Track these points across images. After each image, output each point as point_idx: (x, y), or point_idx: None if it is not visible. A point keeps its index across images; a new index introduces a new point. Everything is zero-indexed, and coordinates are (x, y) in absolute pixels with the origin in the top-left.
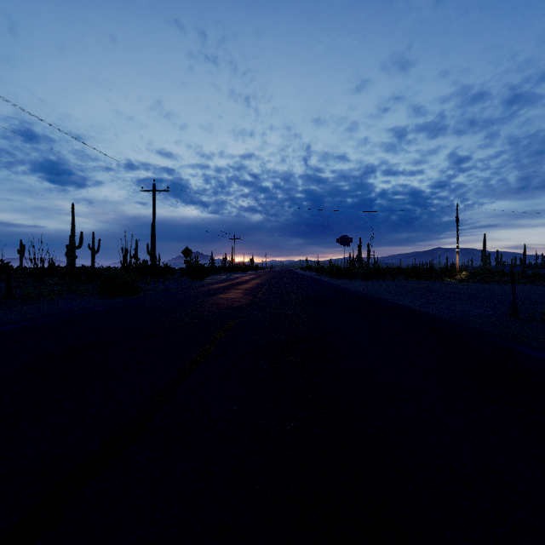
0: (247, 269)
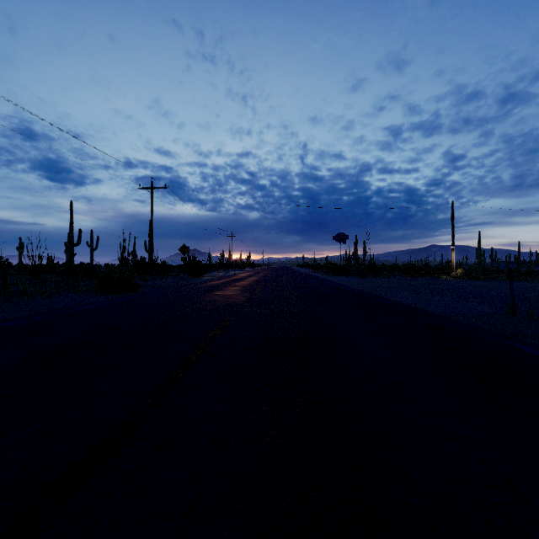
0: (244, 266)
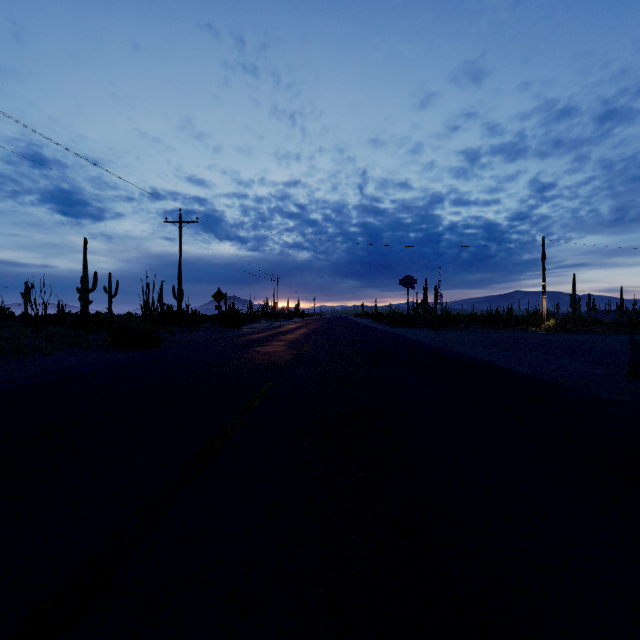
0: (292, 316)
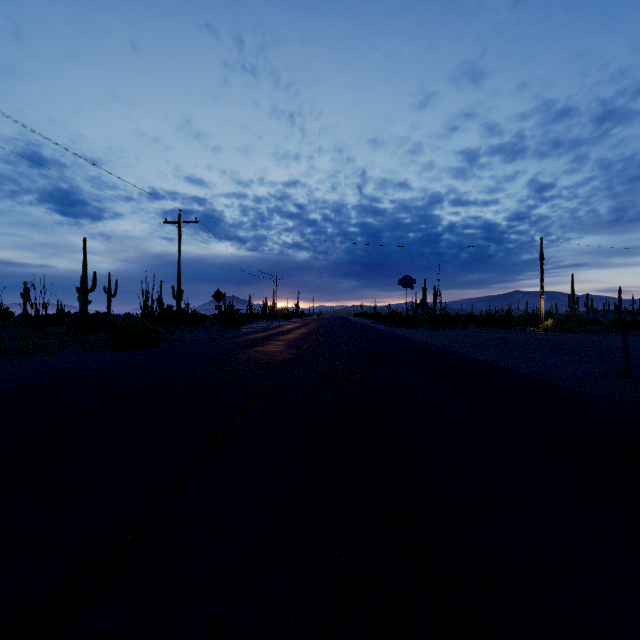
0: (291, 316)
